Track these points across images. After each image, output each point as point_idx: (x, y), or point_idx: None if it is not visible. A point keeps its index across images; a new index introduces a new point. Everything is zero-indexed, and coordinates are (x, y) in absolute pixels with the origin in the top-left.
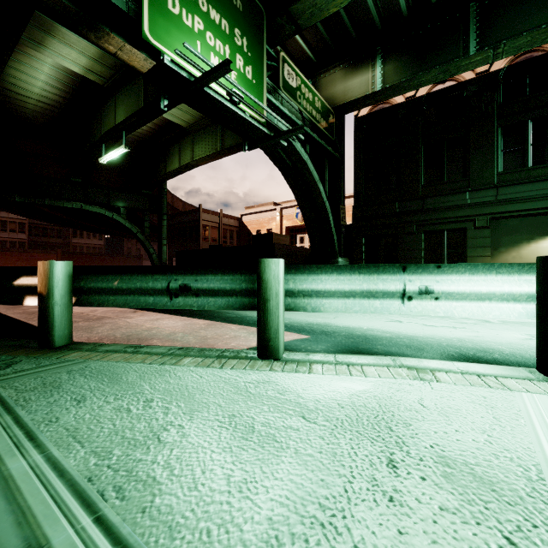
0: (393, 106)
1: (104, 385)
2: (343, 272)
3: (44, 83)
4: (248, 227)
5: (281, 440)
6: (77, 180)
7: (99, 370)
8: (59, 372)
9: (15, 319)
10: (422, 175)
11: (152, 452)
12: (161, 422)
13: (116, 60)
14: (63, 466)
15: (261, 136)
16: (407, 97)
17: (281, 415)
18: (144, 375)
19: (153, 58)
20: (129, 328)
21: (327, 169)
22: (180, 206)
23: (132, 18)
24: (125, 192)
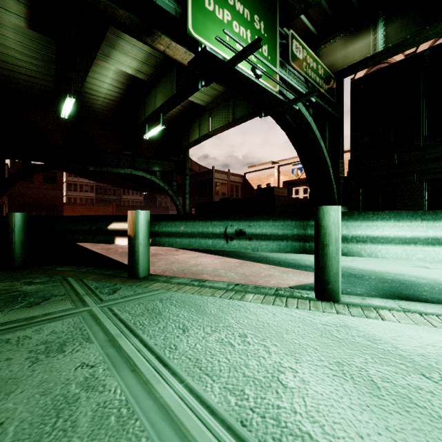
0: (391, 65)
1: (194, 316)
2: (402, 219)
3: (109, 85)
4: (250, 182)
5: (422, 404)
6: (128, 153)
7: (183, 300)
8: (153, 300)
9: (99, 253)
10: (424, 127)
11: (285, 398)
12: (270, 362)
13: (156, 60)
14: (208, 401)
15: (277, 103)
16: (406, 54)
17: (394, 369)
18: (222, 308)
19: (191, 50)
20: (180, 263)
21: (327, 129)
22: (196, 169)
23: (178, 20)
24: (159, 159)
